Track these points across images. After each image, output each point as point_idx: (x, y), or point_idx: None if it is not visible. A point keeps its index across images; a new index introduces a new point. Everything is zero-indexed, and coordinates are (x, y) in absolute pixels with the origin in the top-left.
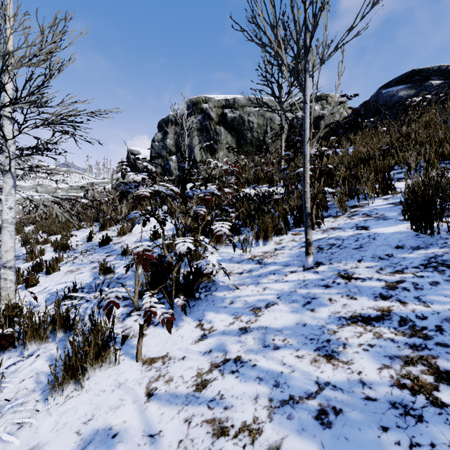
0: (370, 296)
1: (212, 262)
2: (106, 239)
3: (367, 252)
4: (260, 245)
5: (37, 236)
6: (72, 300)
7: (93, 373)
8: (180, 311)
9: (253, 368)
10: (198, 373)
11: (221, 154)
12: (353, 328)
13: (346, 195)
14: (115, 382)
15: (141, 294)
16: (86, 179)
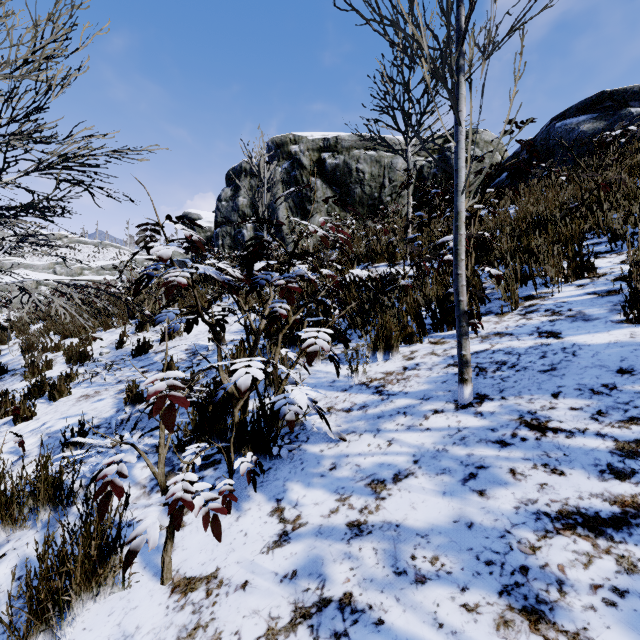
0: (589, 469)
1: (299, 403)
2: (143, 345)
3: (566, 379)
4: (379, 361)
5: (47, 339)
6: (78, 448)
7: (83, 605)
8: (245, 478)
9: (377, 631)
10: (269, 630)
11: (317, 218)
12: (569, 542)
13: (518, 280)
14: (118, 632)
15: (182, 447)
16: (126, 255)
